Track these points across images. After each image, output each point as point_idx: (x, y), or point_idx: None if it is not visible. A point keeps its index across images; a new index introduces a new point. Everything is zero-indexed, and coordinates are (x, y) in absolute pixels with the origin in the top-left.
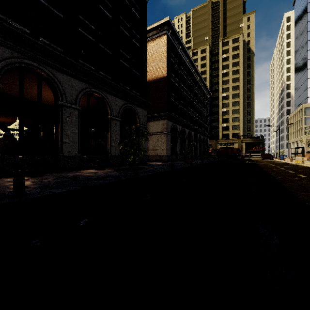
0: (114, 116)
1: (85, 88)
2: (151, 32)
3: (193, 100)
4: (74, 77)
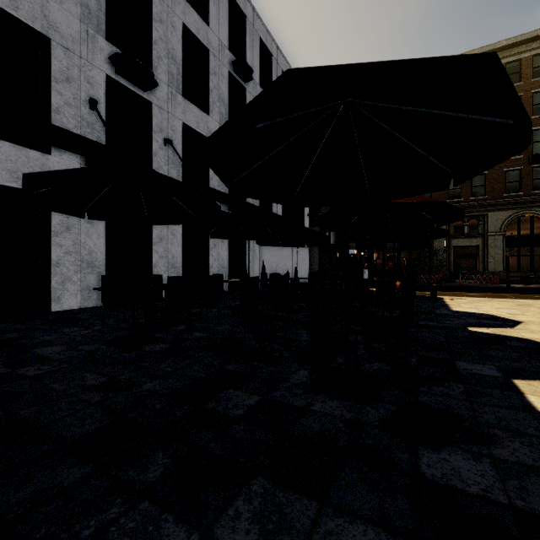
0: None
1: None
2: None
3: None
4: None
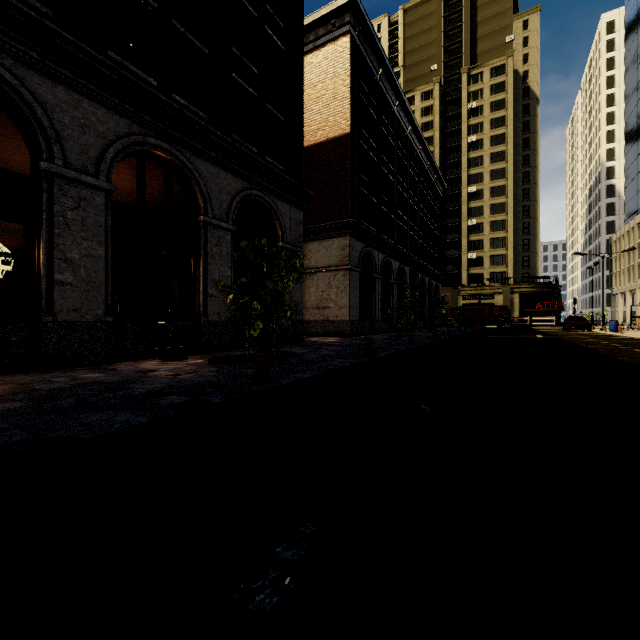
0: (216, 217)
1: (127, 135)
2: (313, 31)
3: (409, 195)
4: (92, 97)
